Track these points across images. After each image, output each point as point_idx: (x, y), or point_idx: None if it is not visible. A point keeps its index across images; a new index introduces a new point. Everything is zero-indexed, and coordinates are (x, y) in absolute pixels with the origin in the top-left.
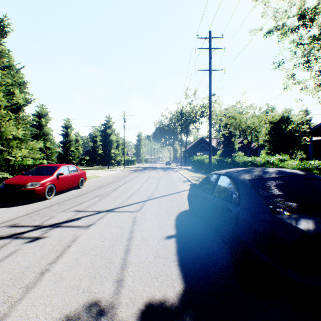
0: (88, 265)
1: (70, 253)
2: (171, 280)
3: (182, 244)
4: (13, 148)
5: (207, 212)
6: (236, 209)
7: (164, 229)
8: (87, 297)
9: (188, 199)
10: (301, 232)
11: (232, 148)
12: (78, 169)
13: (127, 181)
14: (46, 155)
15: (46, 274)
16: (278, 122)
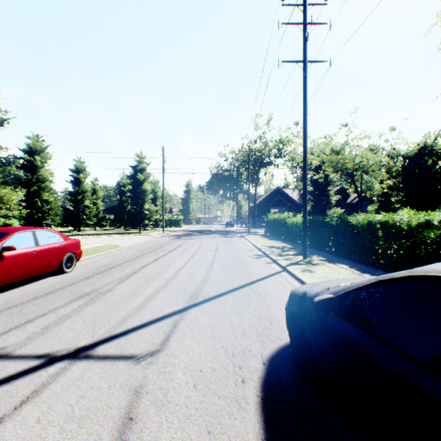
0: None
1: None
2: None
3: None
4: None
5: None
6: None
7: None
8: None
9: (292, 325)
10: None
11: (327, 202)
12: (62, 236)
13: (159, 257)
14: (43, 212)
15: None
16: (416, 155)
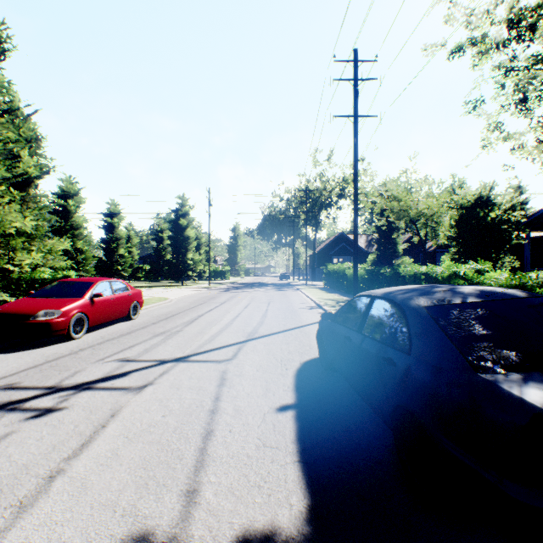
0: (135, 461)
1: (106, 439)
2: (285, 491)
3: (307, 422)
4: (16, 251)
5: (351, 364)
6: (405, 362)
7: (275, 393)
8: (128, 525)
9: (318, 339)
10: (532, 410)
11: (394, 251)
12: (129, 286)
13: (213, 308)
14: (77, 262)
15: (59, 479)
16: (472, 205)
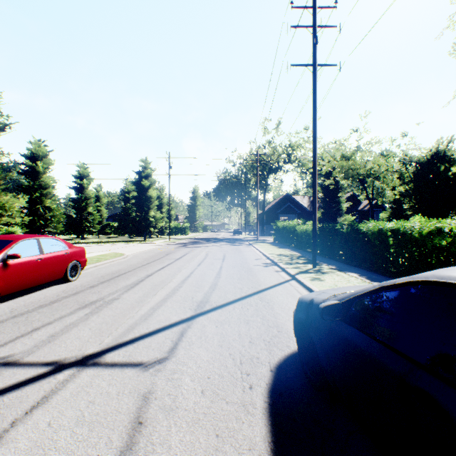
0: None
1: None
2: None
3: None
4: None
5: None
6: None
7: None
8: None
9: (299, 333)
10: None
11: (338, 209)
12: (67, 244)
13: (165, 265)
14: (46, 219)
15: None
16: (429, 161)
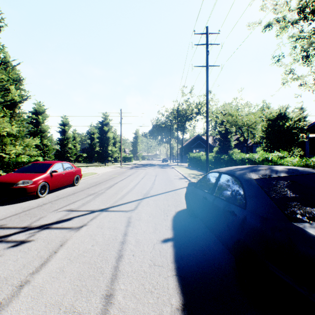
0: (74, 275)
1: (56, 260)
2: (168, 295)
3: (180, 249)
4: (6, 145)
5: (207, 213)
6: (243, 213)
7: (160, 231)
8: None
9: (186, 198)
10: None
11: (229, 145)
12: (74, 166)
13: (123, 178)
14: (44, 152)
15: (25, 287)
16: (275, 118)
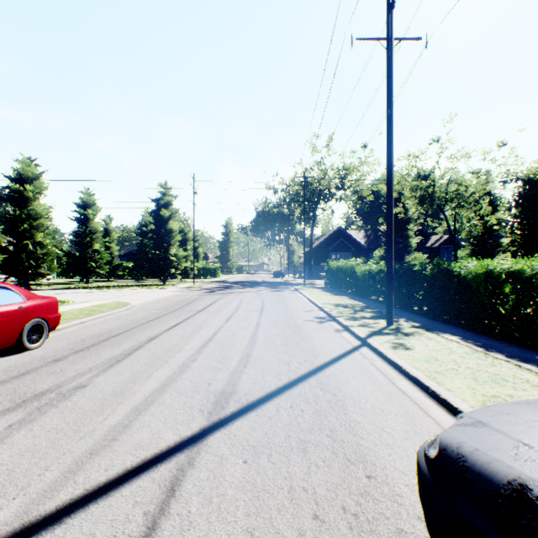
0: None
1: None
2: None
3: None
4: None
5: None
6: None
7: None
8: None
9: None
10: None
11: (406, 245)
12: (24, 293)
13: (180, 321)
14: (37, 258)
15: None
16: None
